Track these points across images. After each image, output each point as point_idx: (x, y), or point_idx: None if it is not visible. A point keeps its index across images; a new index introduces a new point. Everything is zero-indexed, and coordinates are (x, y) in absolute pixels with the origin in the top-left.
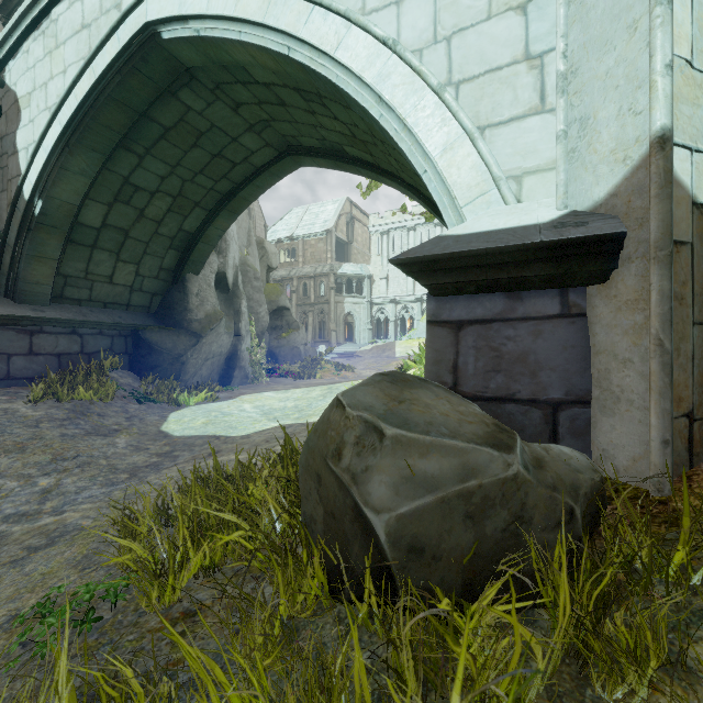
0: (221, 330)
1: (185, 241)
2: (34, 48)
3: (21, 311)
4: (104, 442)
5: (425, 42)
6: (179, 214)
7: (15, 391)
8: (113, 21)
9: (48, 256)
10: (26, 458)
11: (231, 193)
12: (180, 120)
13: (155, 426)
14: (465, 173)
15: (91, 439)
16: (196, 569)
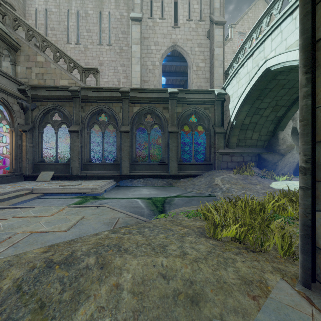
0: (293, 152)
1: (277, 120)
2: (233, 82)
3: (229, 150)
4: (253, 186)
5: None
6: (275, 112)
7: (229, 171)
8: (256, 70)
9: (235, 135)
10: (237, 186)
11: (298, 97)
12: (276, 84)
13: (267, 185)
14: None
15: (250, 185)
16: (283, 202)
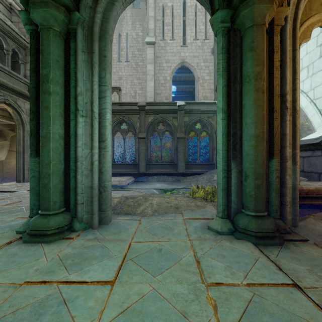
0: None
1: None
2: None
3: None
4: None
5: (308, 90)
6: None
7: None
8: None
9: None
10: None
11: None
12: None
13: None
14: (316, 121)
15: None
16: None
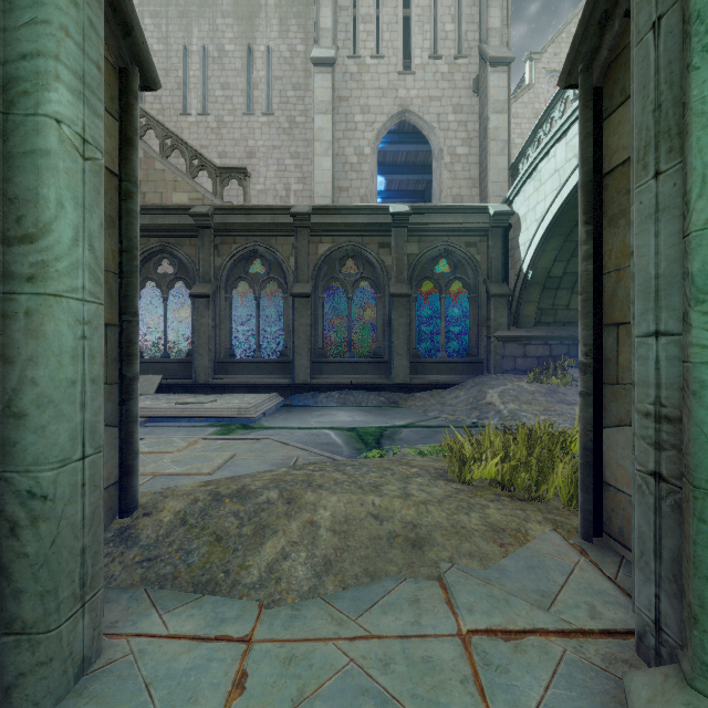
0: None
1: None
2: (528, 189)
3: (520, 333)
4: (568, 407)
5: None
6: None
7: (519, 377)
8: (573, 165)
9: (533, 300)
10: (532, 407)
11: None
12: None
13: None
14: None
15: (560, 405)
16: None
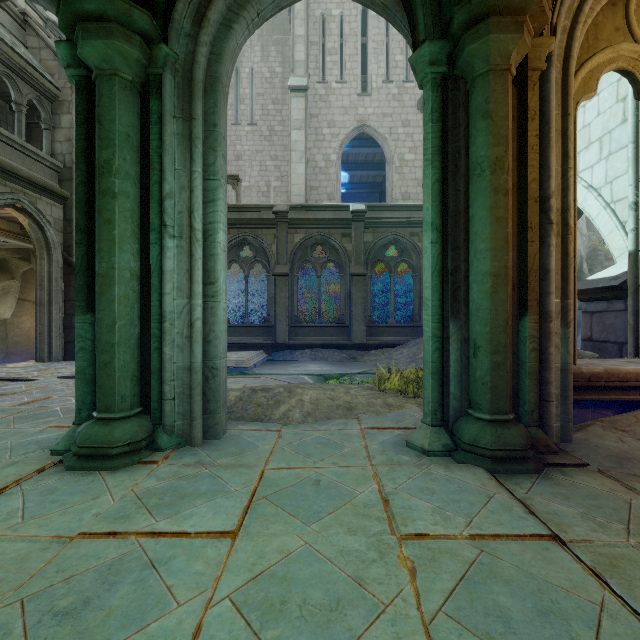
0: None
1: None
2: None
3: None
4: None
5: (602, 184)
6: None
7: None
8: None
9: None
10: None
11: None
12: None
13: None
14: (616, 243)
15: None
16: None
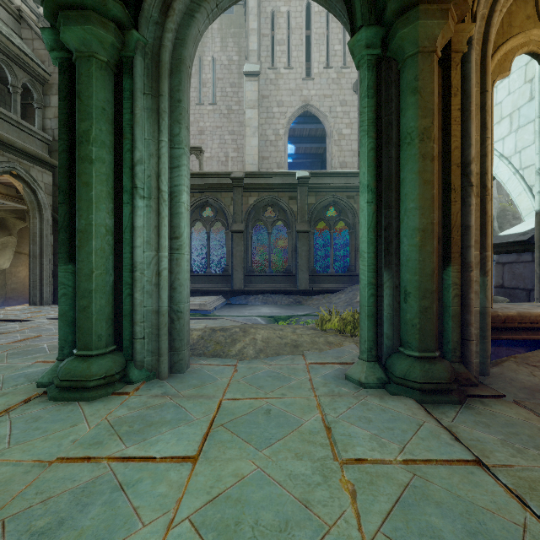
0: None
1: None
2: None
3: None
4: None
5: (512, 154)
6: None
7: None
8: None
9: None
10: None
11: None
12: None
13: None
14: (524, 204)
15: None
16: None
